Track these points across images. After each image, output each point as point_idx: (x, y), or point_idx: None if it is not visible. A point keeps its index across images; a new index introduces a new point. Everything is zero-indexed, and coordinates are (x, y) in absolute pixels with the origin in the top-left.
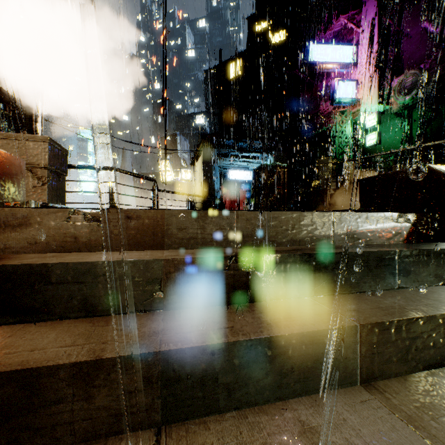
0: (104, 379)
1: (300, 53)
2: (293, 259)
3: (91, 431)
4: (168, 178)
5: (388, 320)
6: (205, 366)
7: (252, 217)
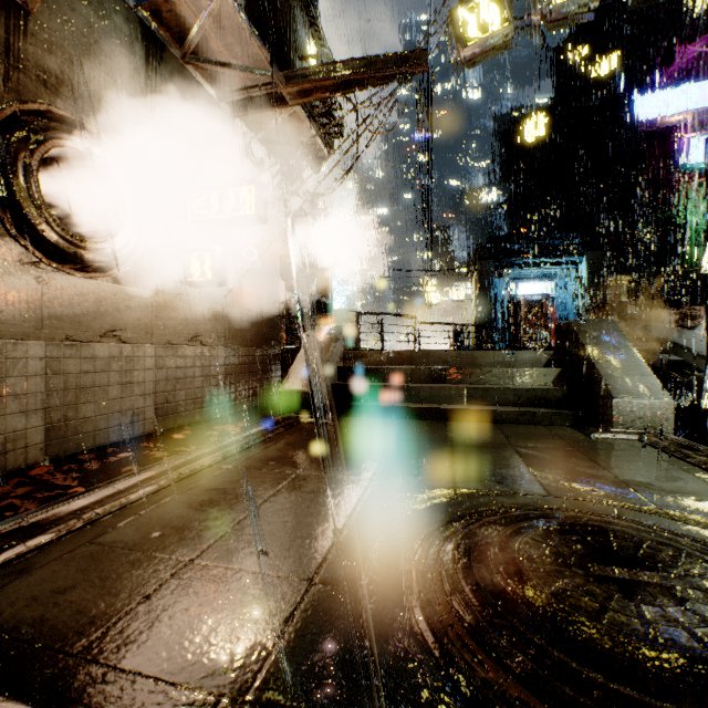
0: (396, 390)
1: (645, 83)
2: (458, 369)
3: (394, 400)
4: (435, 300)
5: (478, 387)
6: (418, 391)
7: (449, 354)
